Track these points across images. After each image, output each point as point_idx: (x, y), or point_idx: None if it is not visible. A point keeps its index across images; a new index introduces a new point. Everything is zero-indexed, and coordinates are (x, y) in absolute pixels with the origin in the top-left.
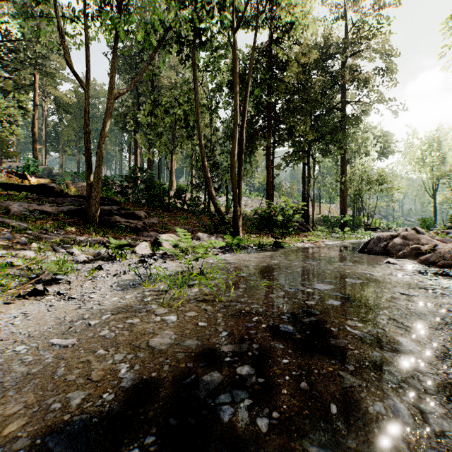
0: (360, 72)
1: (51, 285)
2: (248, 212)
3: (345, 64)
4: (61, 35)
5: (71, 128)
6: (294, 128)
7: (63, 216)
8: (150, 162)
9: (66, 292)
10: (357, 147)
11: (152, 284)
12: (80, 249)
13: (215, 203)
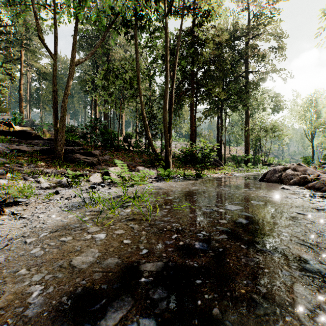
0: (259, 50)
1: (12, 207)
2: (178, 152)
3: (248, 44)
4: (34, 17)
5: (48, 91)
6: (211, 90)
7: (37, 154)
8: (106, 115)
9: (20, 212)
10: (257, 105)
11: (94, 206)
12: (45, 178)
13: (152, 144)
